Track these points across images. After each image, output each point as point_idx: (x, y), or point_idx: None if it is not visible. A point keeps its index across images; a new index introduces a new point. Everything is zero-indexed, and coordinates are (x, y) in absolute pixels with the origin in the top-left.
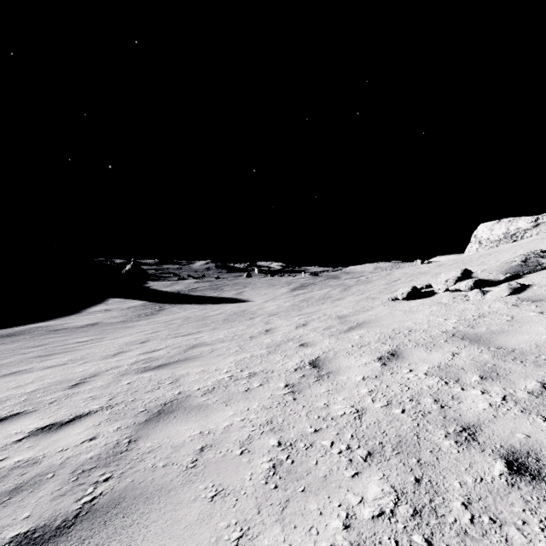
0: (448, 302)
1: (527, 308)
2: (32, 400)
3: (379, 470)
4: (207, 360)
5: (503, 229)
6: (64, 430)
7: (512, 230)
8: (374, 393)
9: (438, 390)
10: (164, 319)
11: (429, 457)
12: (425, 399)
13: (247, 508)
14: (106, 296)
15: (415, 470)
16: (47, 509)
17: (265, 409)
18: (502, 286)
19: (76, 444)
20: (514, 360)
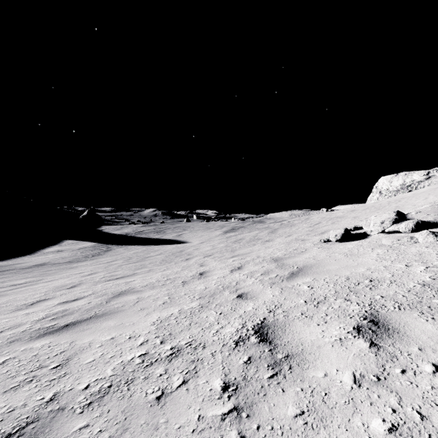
0: (392, 244)
1: None
2: None
3: None
4: (126, 317)
5: (400, 181)
6: None
7: (408, 182)
8: None
9: None
10: (107, 259)
11: None
12: None
13: None
14: (62, 238)
15: None
16: None
17: None
18: None
19: None
20: None
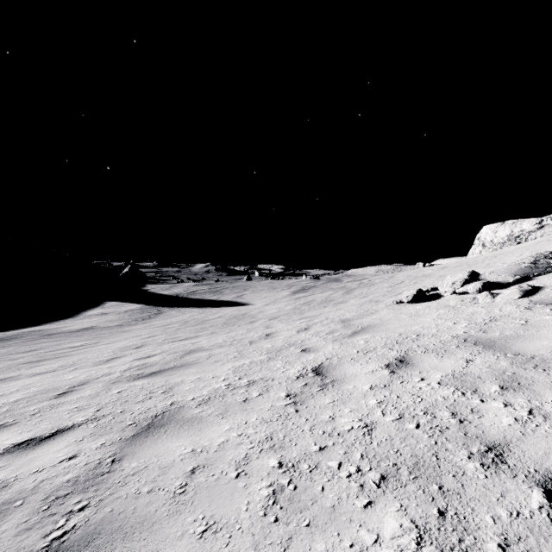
0: (456, 305)
1: (541, 311)
2: (14, 411)
3: (395, 499)
4: (204, 367)
5: (507, 232)
6: (43, 446)
7: (516, 232)
8: (384, 405)
9: (455, 401)
10: (161, 323)
11: (452, 483)
12: (441, 412)
13: (242, 548)
14: (103, 299)
15: (437, 499)
16: (8, 548)
17: (265, 423)
18: (513, 288)
19: (53, 463)
20: (535, 368)
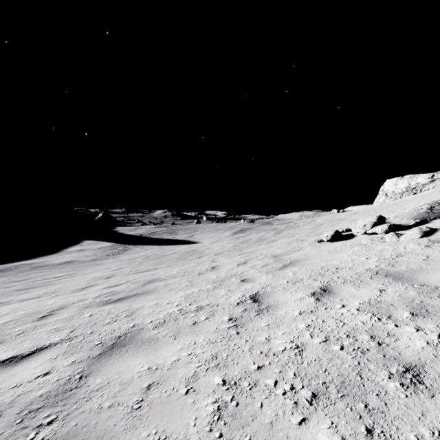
0: (367, 243)
1: (439, 248)
2: (3, 332)
3: (326, 416)
4: (161, 294)
5: (405, 184)
6: (22, 363)
7: (412, 185)
8: (312, 328)
9: (373, 326)
10: (128, 257)
11: (377, 402)
12: (361, 335)
13: None
14: (81, 238)
15: (364, 417)
16: None
17: (211, 344)
18: (414, 229)
19: (30, 379)
20: (439, 297)
